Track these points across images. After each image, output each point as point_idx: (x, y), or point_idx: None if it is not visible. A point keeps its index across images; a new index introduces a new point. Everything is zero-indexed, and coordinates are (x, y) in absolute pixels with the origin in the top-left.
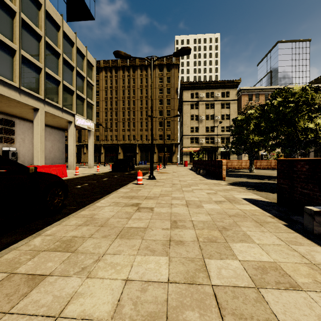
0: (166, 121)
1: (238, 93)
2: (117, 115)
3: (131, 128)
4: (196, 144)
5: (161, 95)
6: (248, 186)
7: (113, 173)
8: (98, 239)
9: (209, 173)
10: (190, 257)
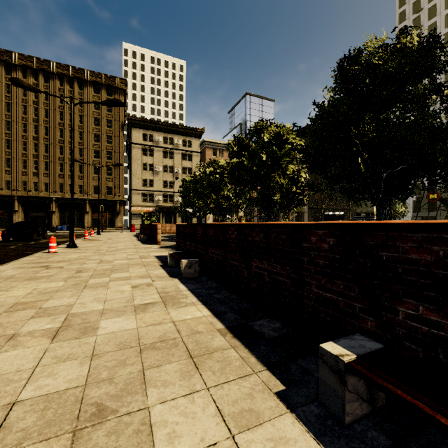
0: (106, 167)
1: (203, 144)
2: (10, 146)
3: (41, 172)
4: (150, 203)
5: (97, 128)
6: (174, 248)
7: (6, 244)
8: (8, 283)
9: (151, 239)
10: (81, 280)
